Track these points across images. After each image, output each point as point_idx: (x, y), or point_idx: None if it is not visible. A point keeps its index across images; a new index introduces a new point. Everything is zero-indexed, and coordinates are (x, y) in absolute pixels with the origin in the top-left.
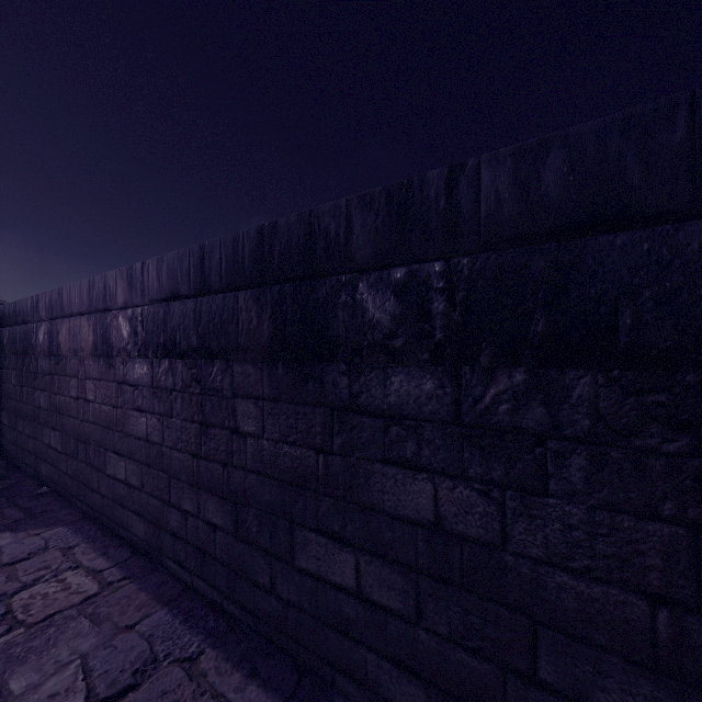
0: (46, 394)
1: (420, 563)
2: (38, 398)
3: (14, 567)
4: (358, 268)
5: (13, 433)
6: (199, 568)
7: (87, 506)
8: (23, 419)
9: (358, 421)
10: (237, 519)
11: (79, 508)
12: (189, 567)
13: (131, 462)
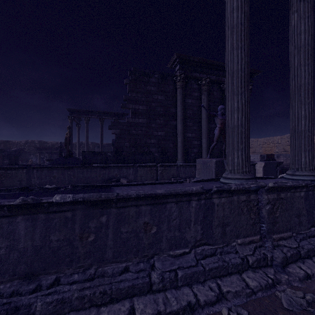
0: None
1: (6, 164)
2: None
3: None
4: (2, 152)
5: None
6: None
7: None
8: None
9: (2, 159)
10: None
11: None
12: None
13: None
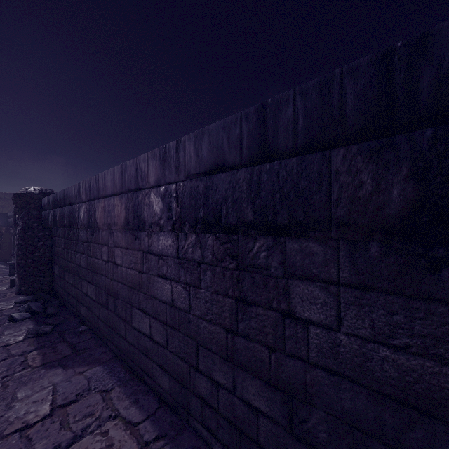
0: (84, 256)
1: None
2: (79, 259)
3: (66, 410)
4: None
5: (62, 281)
6: (234, 445)
7: (115, 347)
8: (68, 272)
9: None
10: (291, 413)
11: (109, 347)
12: (221, 439)
13: (155, 321)
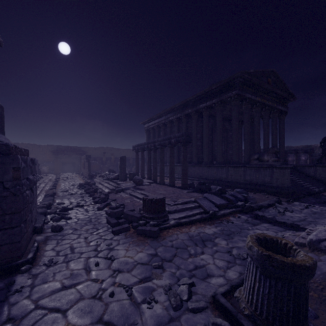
0: None
1: None
2: None
3: None
4: None
5: None
6: None
7: None
8: None
9: None
10: None
11: None
12: None
13: None
